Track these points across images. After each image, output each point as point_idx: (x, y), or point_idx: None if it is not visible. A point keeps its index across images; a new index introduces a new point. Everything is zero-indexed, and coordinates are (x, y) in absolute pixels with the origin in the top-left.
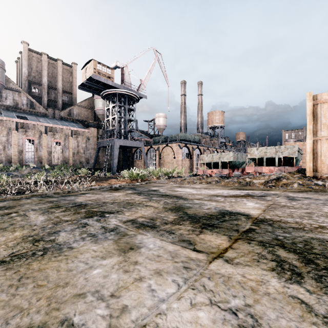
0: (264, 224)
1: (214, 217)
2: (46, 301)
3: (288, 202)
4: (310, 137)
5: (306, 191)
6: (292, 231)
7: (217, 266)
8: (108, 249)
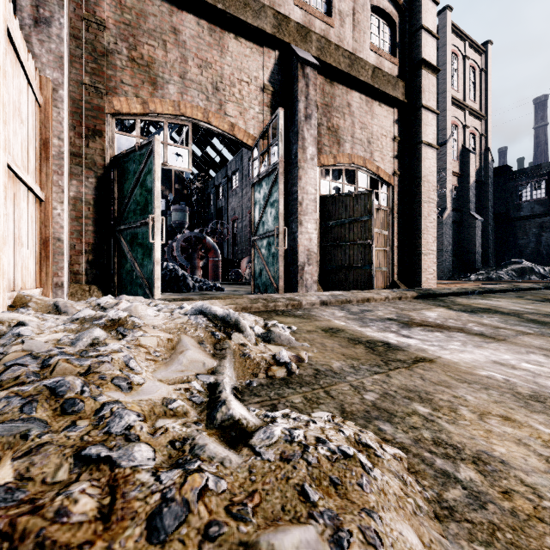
0: (443, 305)
1: (481, 311)
2: (532, 305)
3: (383, 310)
4: (5, 138)
5: (287, 315)
6: (431, 303)
7: (477, 303)
8: (542, 310)
